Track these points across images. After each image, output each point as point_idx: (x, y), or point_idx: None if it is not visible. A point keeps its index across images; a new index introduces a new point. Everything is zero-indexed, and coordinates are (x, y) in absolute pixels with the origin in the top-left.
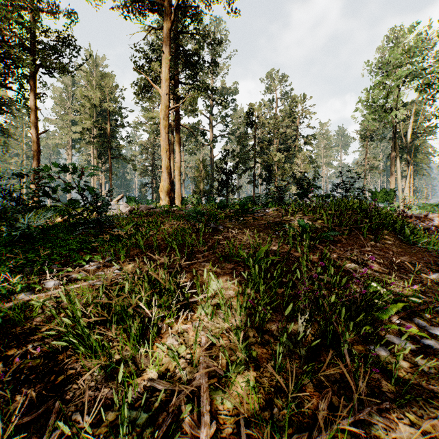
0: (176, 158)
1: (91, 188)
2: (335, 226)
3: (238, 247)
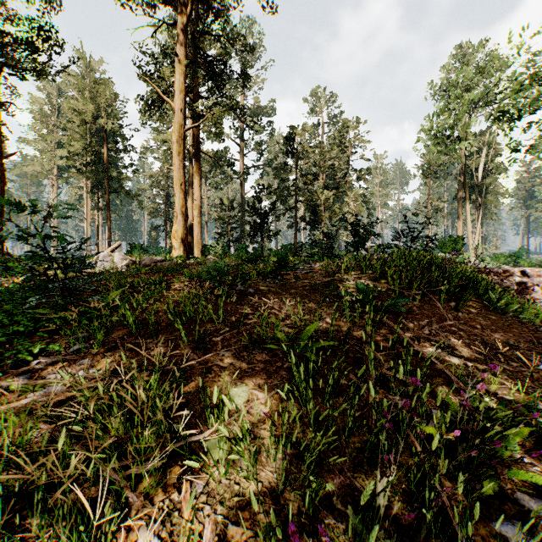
0: (195, 194)
1: (61, 236)
2: (403, 288)
3: (274, 323)
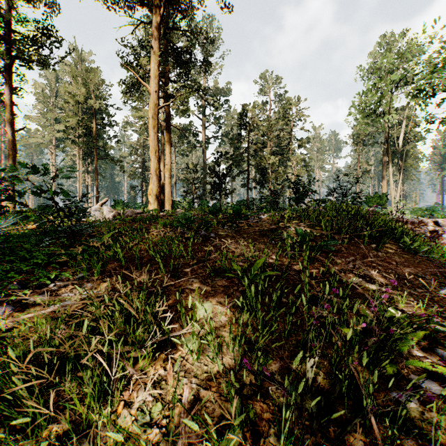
0: (166, 159)
1: (65, 192)
2: (334, 234)
3: (231, 259)
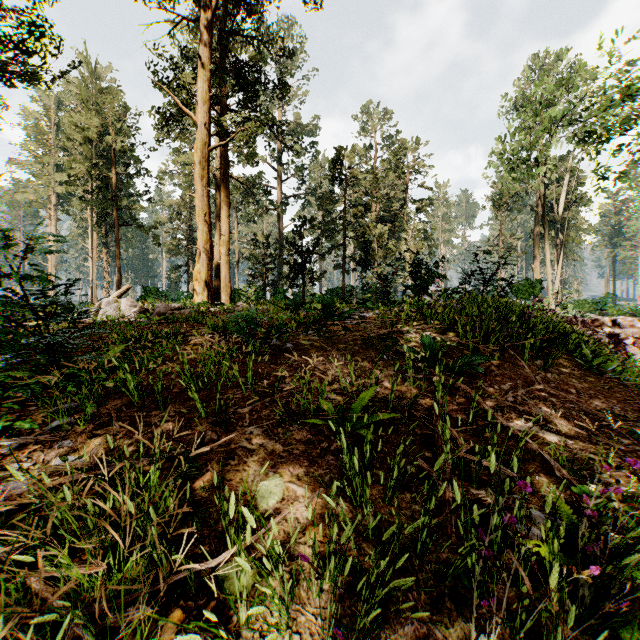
0: (222, 227)
1: (45, 277)
2: (477, 343)
3: (318, 389)
